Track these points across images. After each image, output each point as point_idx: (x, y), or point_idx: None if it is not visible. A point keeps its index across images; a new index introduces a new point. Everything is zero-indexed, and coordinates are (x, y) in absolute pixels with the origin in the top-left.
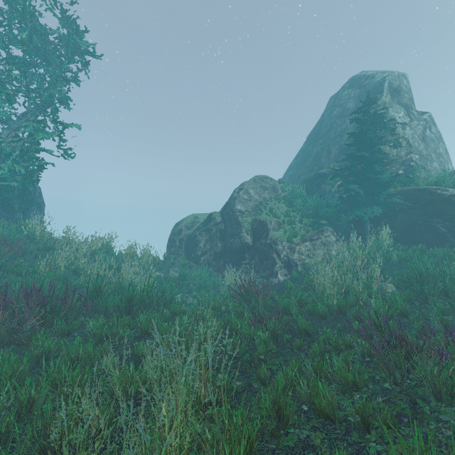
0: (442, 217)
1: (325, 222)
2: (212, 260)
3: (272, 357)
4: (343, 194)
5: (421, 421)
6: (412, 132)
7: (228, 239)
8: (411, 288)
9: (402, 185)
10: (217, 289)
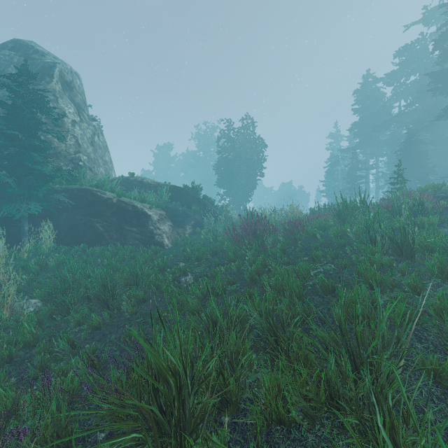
0: (101, 218)
1: None
2: None
3: None
4: None
5: None
6: (82, 133)
7: None
8: (55, 300)
9: (68, 183)
10: None
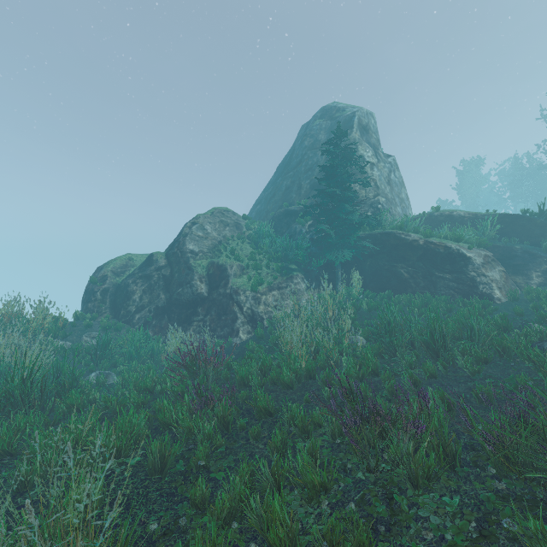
0: (406, 263)
1: (295, 267)
2: (152, 318)
3: (219, 458)
4: (314, 235)
5: (401, 528)
6: (379, 174)
7: (175, 289)
8: (380, 340)
9: (370, 228)
10: (156, 358)
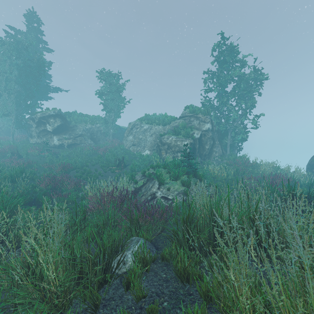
0: None
1: None
2: None
3: None
4: None
5: None
6: None
7: None
8: None
9: None
10: None
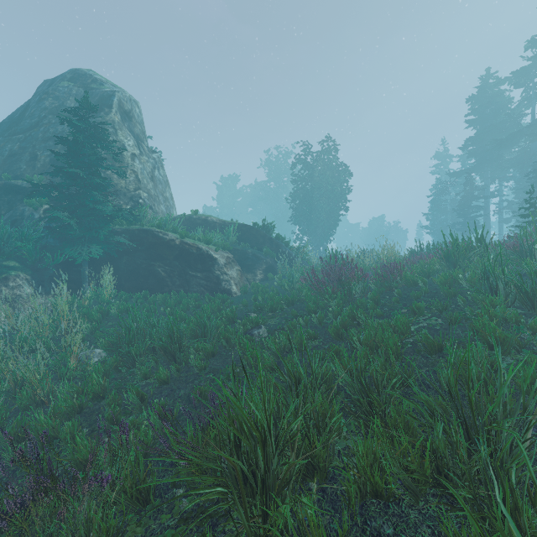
0: (163, 262)
1: (15, 265)
2: None
3: None
4: (53, 223)
5: None
6: (142, 167)
7: None
8: (120, 351)
9: (128, 223)
10: None
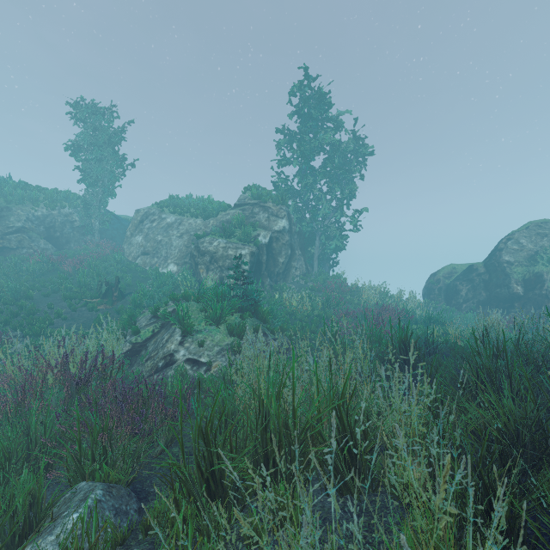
0: None
1: None
2: (475, 307)
3: None
4: None
5: None
6: None
7: (493, 289)
8: None
9: None
10: None
